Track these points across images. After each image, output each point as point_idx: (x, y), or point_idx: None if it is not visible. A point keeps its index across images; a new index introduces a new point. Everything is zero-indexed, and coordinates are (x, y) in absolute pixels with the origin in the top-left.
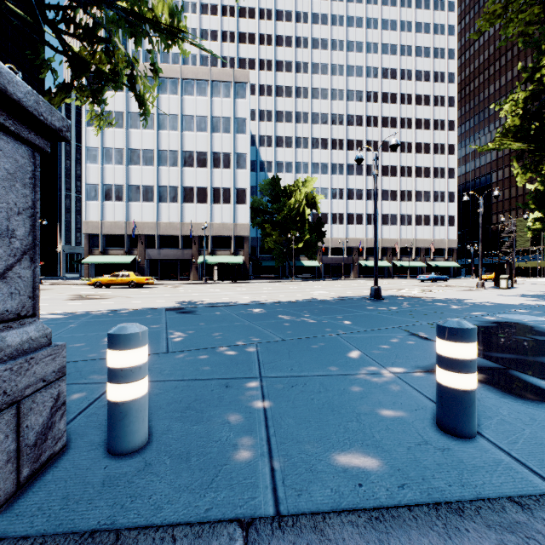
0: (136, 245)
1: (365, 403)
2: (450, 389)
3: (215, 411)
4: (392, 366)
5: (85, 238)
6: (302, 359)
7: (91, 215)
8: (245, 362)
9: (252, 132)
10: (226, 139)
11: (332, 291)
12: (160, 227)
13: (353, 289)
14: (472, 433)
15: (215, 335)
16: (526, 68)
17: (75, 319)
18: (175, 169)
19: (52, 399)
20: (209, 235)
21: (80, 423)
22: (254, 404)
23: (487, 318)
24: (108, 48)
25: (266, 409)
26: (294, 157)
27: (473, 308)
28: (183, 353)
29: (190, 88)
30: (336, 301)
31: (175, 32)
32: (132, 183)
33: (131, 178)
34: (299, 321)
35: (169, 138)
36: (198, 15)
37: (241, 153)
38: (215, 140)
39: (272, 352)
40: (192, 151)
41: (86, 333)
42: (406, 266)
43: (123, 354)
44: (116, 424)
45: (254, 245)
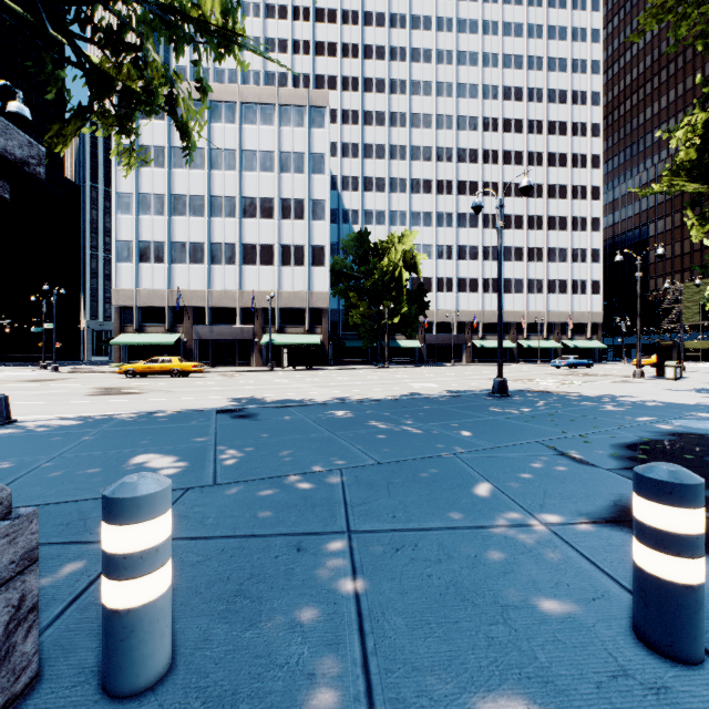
0: (181, 320)
1: (512, 584)
2: (660, 581)
3: (280, 600)
4: (543, 512)
5: (115, 311)
6: (408, 498)
7: (123, 282)
8: (326, 503)
9: (332, 172)
10: (299, 181)
11: (439, 383)
12: (212, 297)
13: (467, 380)
14: (699, 656)
15: (283, 455)
16: (707, 81)
17: (92, 428)
18: (232, 220)
19: (9, 609)
20: (277, 307)
21: (69, 624)
22: (340, 586)
23: (660, 427)
24: (138, 58)
25: (360, 595)
26: (387, 205)
27: (636, 411)
28: (236, 487)
29: (251, 114)
30: (447, 399)
31: (230, 37)
32: (176, 239)
33: (175, 233)
34: (399, 431)
35: (223, 180)
36: (262, 20)
37: (318, 200)
38: (283, 182)
39: (363, 486)
40: (253, 197)
41: (104, 451)
42: (535, 347)
43: (128, 531)
44: (115, 646)
45: (335, 320)
